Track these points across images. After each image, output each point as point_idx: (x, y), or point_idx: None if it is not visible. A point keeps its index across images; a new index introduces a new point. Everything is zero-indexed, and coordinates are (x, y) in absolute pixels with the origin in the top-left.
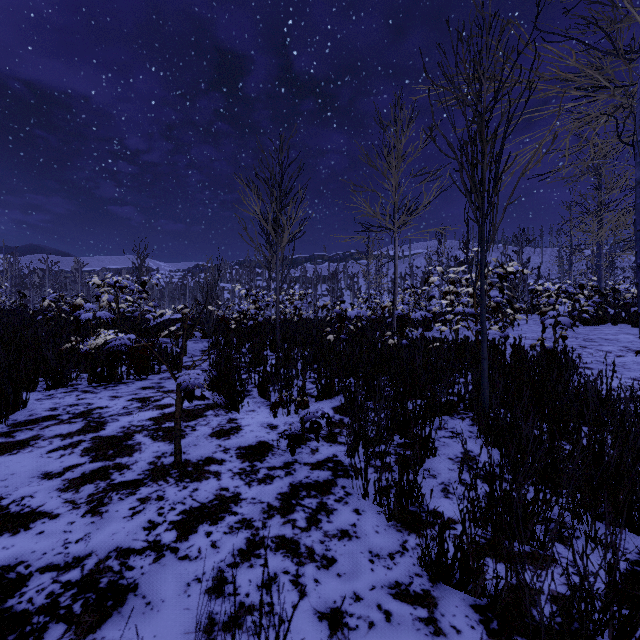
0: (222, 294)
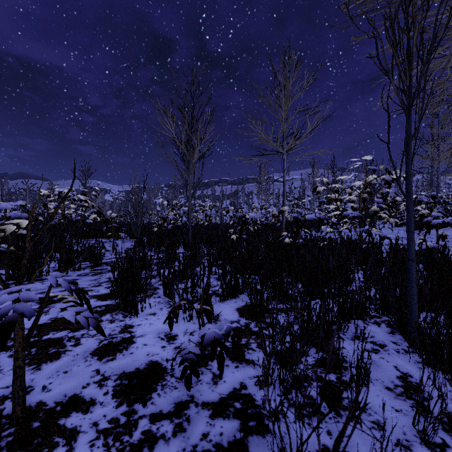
0: (154, 207)
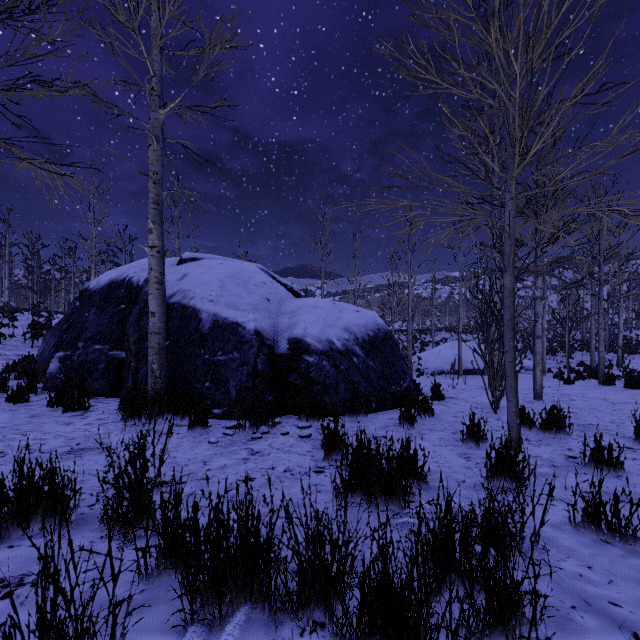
0: None
